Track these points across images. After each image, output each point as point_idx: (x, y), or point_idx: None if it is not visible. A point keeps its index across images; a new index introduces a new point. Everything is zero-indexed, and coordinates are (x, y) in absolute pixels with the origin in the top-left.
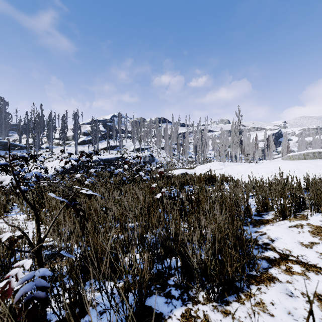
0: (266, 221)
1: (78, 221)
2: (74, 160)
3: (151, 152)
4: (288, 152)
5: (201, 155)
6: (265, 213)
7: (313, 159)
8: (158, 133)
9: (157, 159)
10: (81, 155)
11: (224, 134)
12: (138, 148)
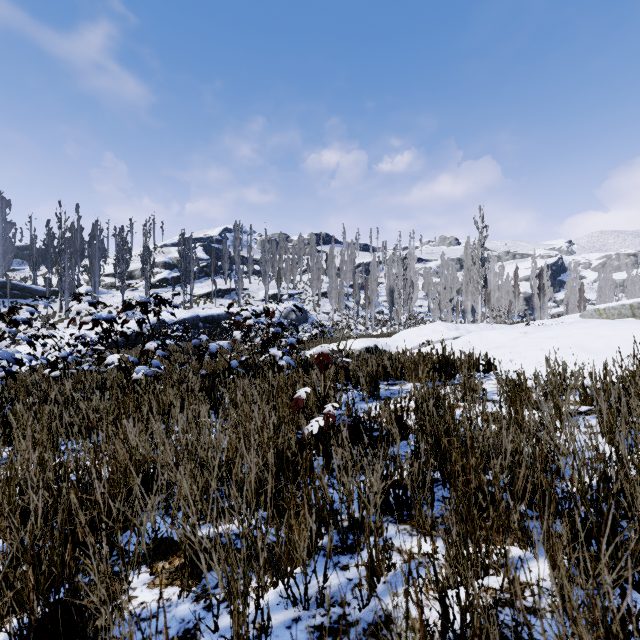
0: None
1: None
2: (105, 319)
3: (301, 302)
4: (580, 302)
5: (403, 309)
6: None
7: None
8: (315, 264)
9: (314, 316)
10: (124, 308)
11: (448, 266)
12: (275, 295)
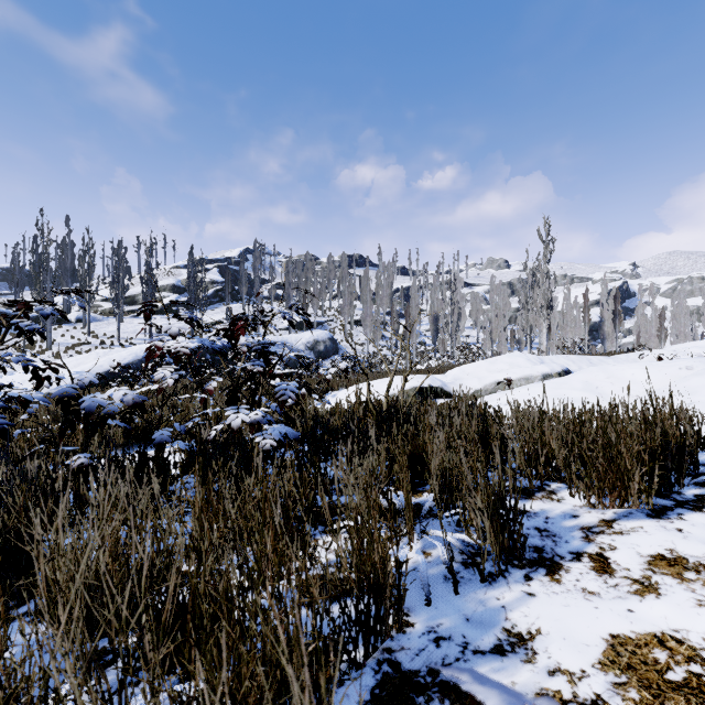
0: None
1: None
2: None
3: (331, 331)
4: (661, 330)
5: (451, 339)
6: None
7: None
8: (346, 287)
9: (345, 347)
10: None
11: (500, 290)
12: (300, 323)
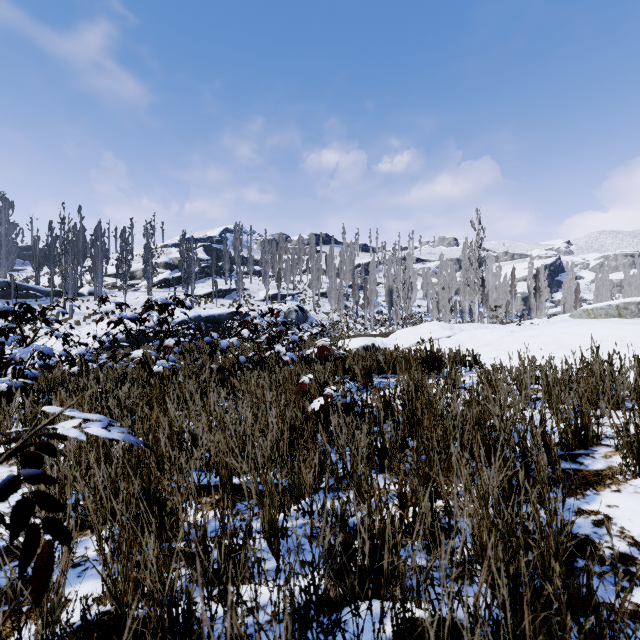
0: (597, 477)
1: (91, 493)
2: (130, 318)
3: (301, 302)
4: (576, 302)
5: (402, 309)
6: (583, 452)
7: (638, 316)
8: (314, 265)
9: (313, 316)
10: (146, 308)
11: (447, 267)
12: (275, 295)
